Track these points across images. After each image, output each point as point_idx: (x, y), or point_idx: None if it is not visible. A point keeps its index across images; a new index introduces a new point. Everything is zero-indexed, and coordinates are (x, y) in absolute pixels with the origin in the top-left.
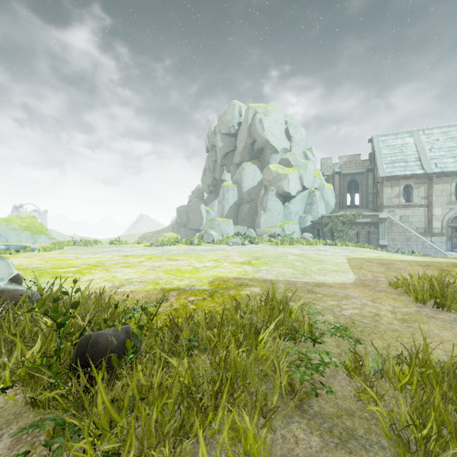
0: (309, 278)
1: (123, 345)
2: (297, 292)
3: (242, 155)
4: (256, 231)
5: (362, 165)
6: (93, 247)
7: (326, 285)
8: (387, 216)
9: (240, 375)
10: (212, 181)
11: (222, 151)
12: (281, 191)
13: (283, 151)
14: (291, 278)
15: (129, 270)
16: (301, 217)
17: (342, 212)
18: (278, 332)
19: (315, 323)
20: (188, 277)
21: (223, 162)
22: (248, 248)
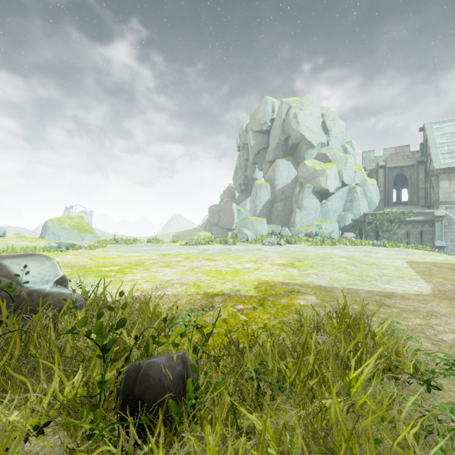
0: (371, 285)
1: (180, 380)
2: (364, 304)
3: (275, 152)
4: (291, 230)
5: (411, 157)
6: (133, 245)
7: (397, 296)
8: (445, 213)
9: (357, 452)
10: (243, 180)
11: (254, 149)
12: (318, 188)
13: (320, 145)
14: (349, 285)
15: (168, 270)
16: (340, 215)
17: (388, 209)
18: (387, 374)
19: (416, 354)
20: (230, 280)
21: (255, 160)
22: (285, 249)
